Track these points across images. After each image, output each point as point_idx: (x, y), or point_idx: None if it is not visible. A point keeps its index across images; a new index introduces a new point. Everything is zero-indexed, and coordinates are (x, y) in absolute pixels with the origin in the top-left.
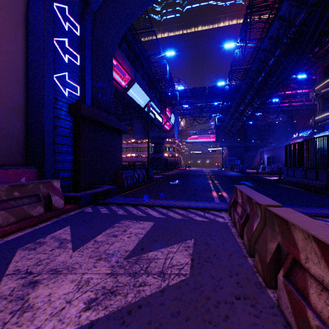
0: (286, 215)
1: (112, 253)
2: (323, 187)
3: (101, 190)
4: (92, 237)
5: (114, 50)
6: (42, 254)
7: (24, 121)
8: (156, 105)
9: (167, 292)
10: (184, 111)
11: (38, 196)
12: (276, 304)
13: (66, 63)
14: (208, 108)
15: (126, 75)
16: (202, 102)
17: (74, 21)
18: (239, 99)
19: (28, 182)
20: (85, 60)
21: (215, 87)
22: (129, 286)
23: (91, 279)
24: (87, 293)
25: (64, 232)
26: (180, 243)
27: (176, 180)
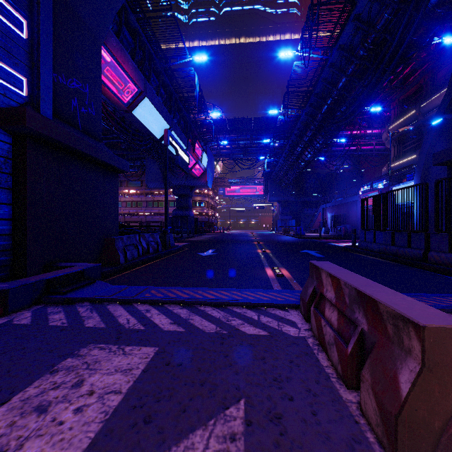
0: None
1: None
2: (420, 258)
3: (65, 273)
4: None
5: (103, 31)
6: None
7: None
8: (180, 137)
9: None
10: (222, 151)
11: None
12: None
13: None
14: (255, 148)
15: (129, 82)
16: (246, 139)
17: None
18: (296, 136)
19: None
20: (39, 31)
21: (264, 119)
22: None
23: None
24: None
25: None
26: (212, 424)
27: (209, 249)
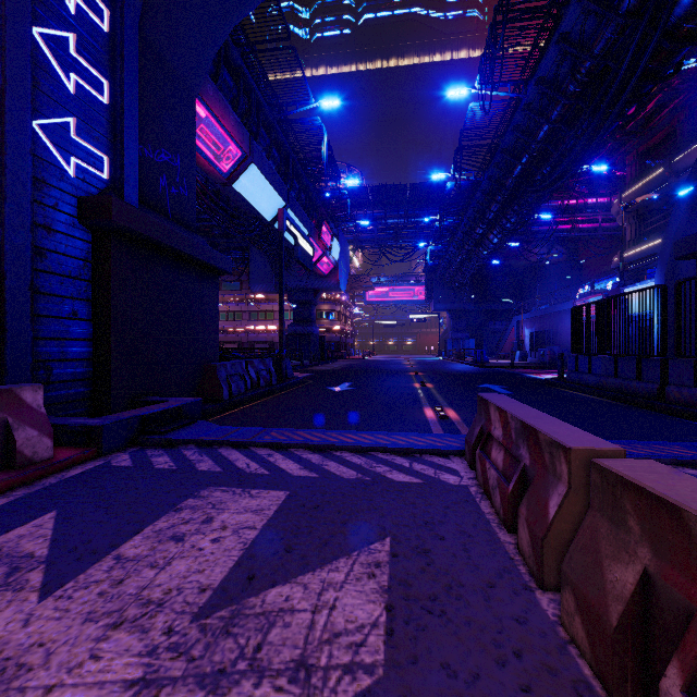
0: (663, 485)
1: (161, 600)
2: (654, 396)
3: (161, 409)
4: (112, 546)
5: (199, 80)
6: None
7: None
8: (300, 217)
9: None
10: (361, 235)
11: None
12: None
13: (70, 95)
14: (412, 229)
15: (229, 144)
16: (399, 217)
17: None
18: (475, 211)
19: None
20: (123, 93)
21: (426, 185)
22: None
23: None
24: None
25: (32, 532)
26: (355, 555)
27: (344, 382)
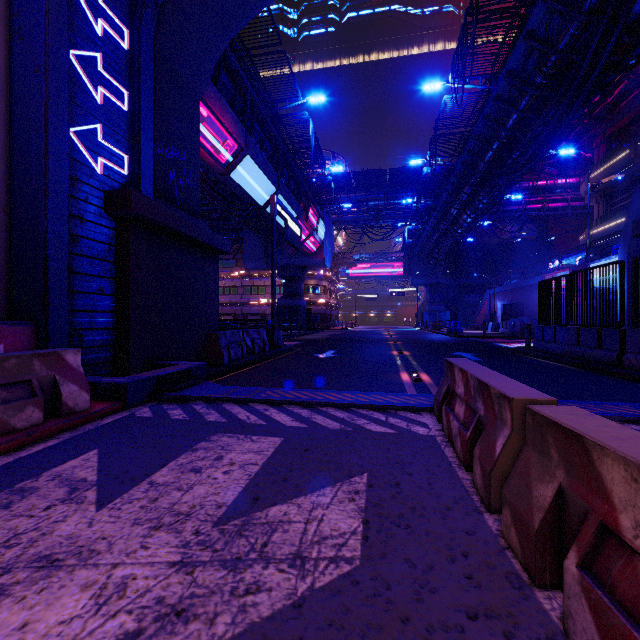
0: (575, 422)
1: (188, 512)
2: (613, 363)
3: (173, 371)
4: (146, 475)
5: (202, 85)
6: (24, 519)
7: (5, 224)
8: (289, 201)
9: (311, 608)
10: (344, 216)
11: (30, 384)
12: (559, 629)
13: (97, 105)
14: (391, 210)
15: (227, 139)
16: (379, 199)
17: (116, 19)
18: (449, 193)
19: (5, 355)
20: (140, 101)
21: (404, 169)
22: (221, 595)
23: (131, 580)
24: (118, 617)
25: (82, 464)
26: (339, 485)
27: (329, 349)
